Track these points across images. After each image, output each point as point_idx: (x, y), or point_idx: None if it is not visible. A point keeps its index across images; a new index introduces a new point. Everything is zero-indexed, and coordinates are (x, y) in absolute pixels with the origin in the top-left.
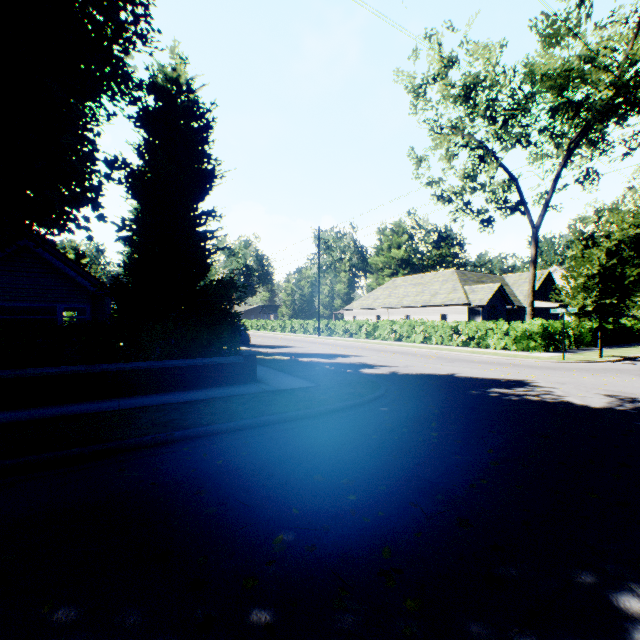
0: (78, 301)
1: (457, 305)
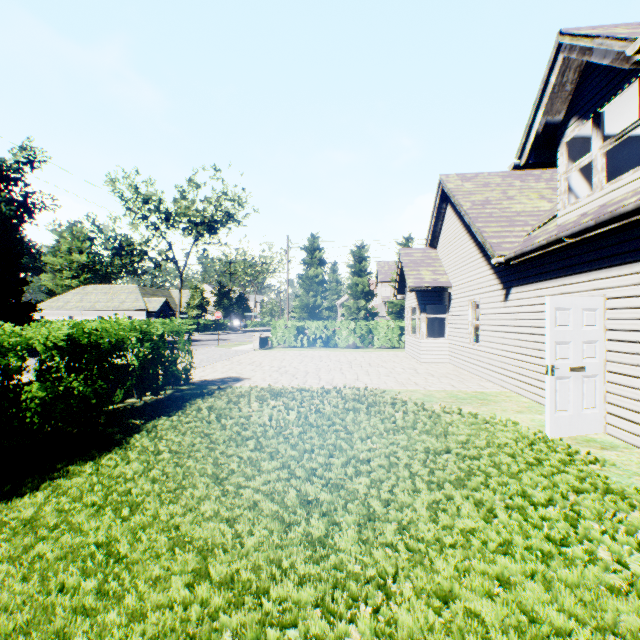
0: None
1: (140, 310)
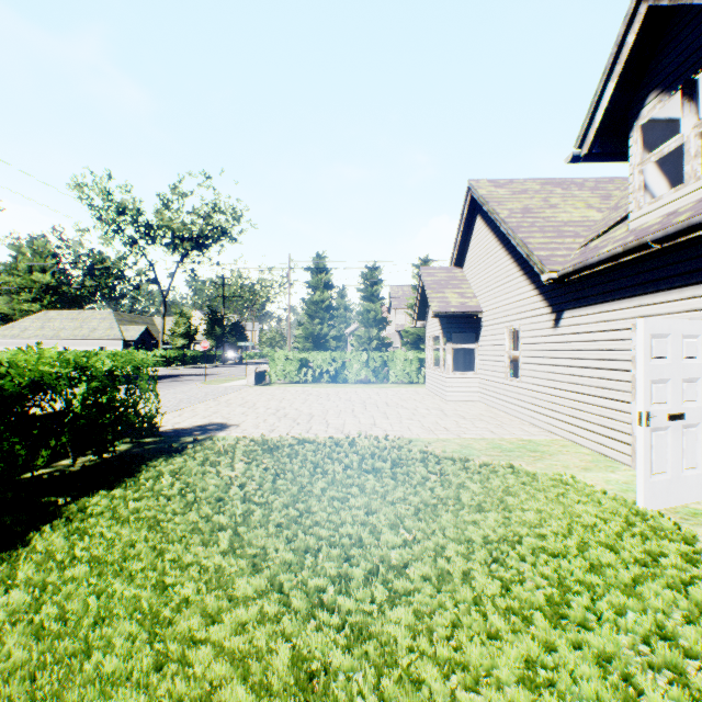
0: None
1: (115, 340)
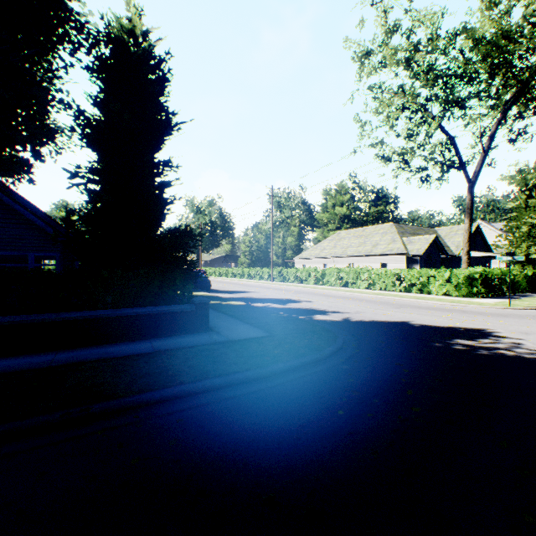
0: (48, 250)
1: (396, 254)
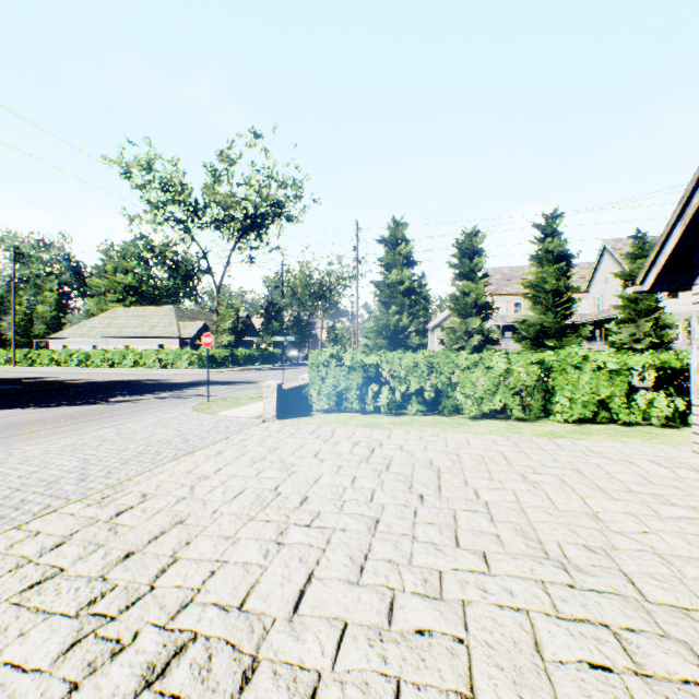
0: None
1: (171, 337)
